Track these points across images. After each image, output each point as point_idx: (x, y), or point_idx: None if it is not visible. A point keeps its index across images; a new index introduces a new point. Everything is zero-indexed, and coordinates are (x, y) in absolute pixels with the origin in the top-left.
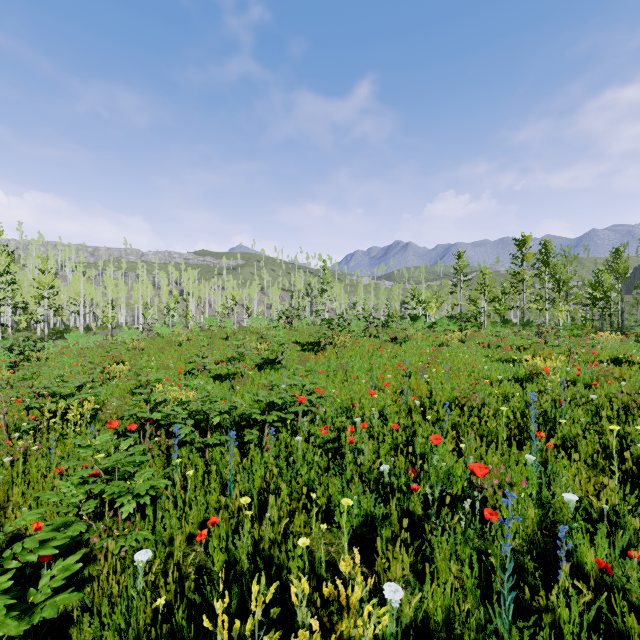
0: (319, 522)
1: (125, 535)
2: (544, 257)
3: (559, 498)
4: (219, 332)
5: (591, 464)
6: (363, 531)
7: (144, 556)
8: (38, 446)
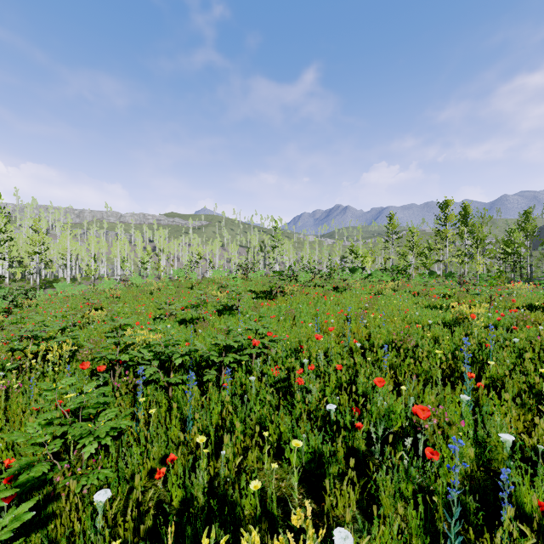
0: (271, 457)
1: (87, 473)
2: (464, 218)
3: (494, 437)
4: (185, 282)
5: (520, 403)
6: (311, 467)
7: (103, 496)
8: (19, 384)
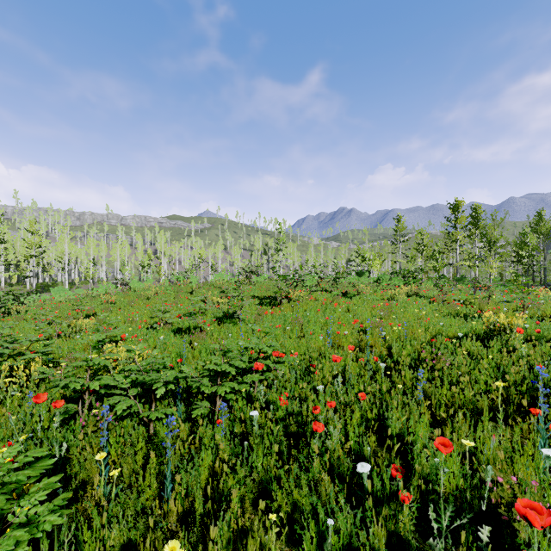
0: (279, 543)
1: None
2: (474, 220)
3: None
4: (185, 287)
5: None
6: None
7: None
8: None
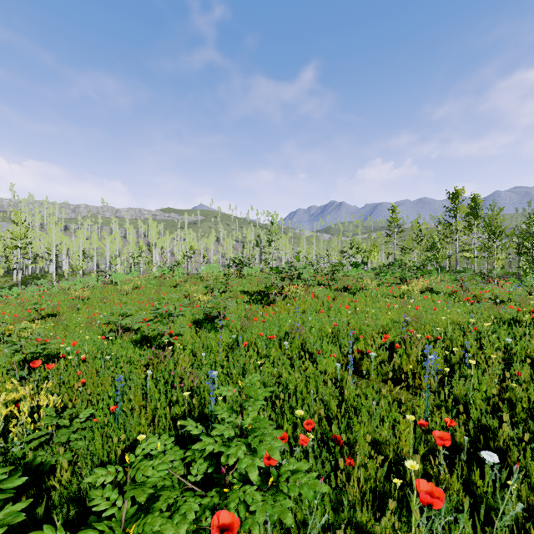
0: None
1: None
2: (473, 210)
3: None
4: (170, 280)
5: None
6: None
7: None
8: None
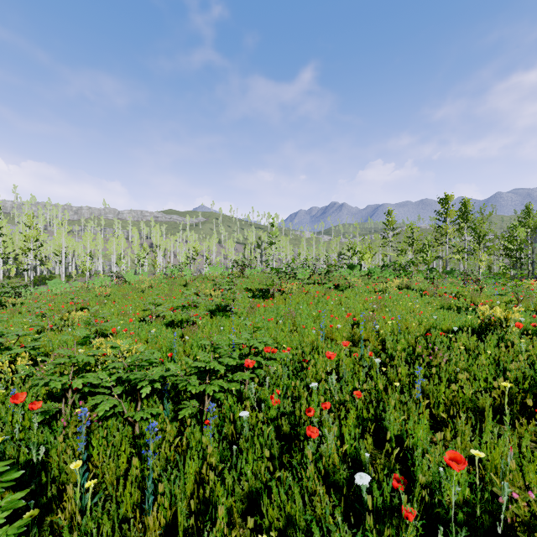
0: None
1: None
2: (463, 214)
3: None
4: (179, 279)
5: None
6: None
7: None
8: None
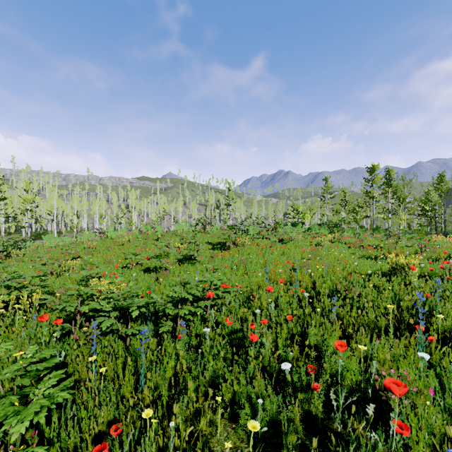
0: (224, 420)
1: None
2: (388, 180)
3: None
4: (152, 235)
5: None
6: (267, 434)
7: None
8: None
